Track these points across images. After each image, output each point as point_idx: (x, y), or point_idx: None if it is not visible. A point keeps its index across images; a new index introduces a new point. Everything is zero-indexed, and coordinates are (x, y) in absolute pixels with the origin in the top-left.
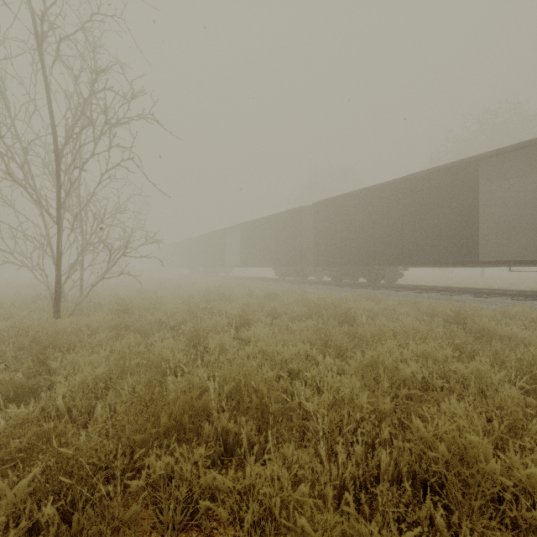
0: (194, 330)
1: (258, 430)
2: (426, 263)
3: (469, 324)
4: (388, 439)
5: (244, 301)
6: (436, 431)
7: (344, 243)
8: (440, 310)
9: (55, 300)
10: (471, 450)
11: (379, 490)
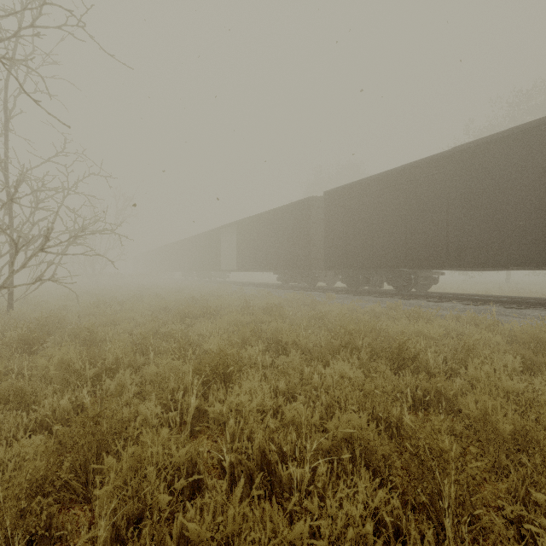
0: (79, 423)
1: None
2: (485, 264)
3: None
4: None
5: (234, 319)
6: None
7: (365, 241)
8: None
9: None
10: None
11: None
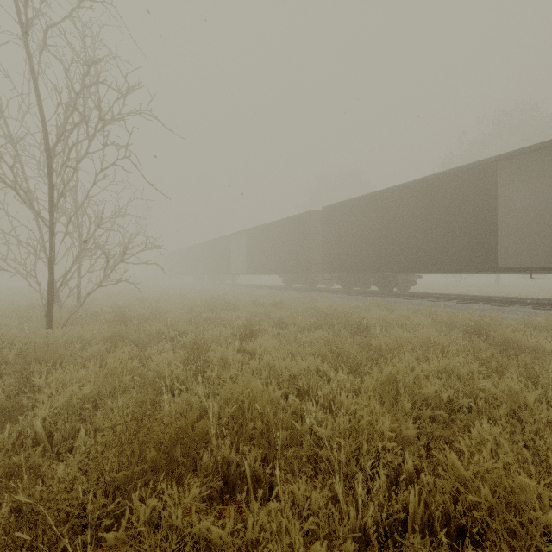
0: (194, 342)
1: (264, 458)
2: (442, 269)
3: (492, 335)
4: (412, 470)
5: (250, 310)
6: (476, 469)
7: (355, 249)
8: (458, 319)
9: (48, 310)
10: (522, 494)
11: (409, 543)
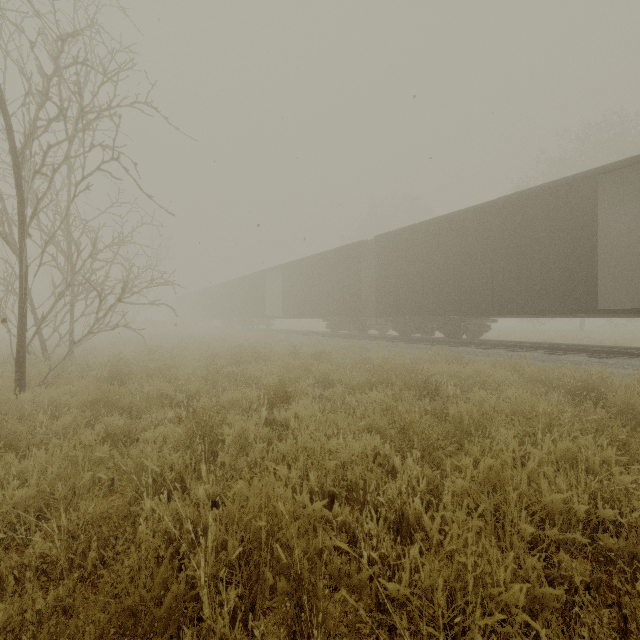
0: (203, 412)
1: (292, 634)
2: (525, 312)
3: (609, 400)
4: None
5: (285, 363)
6: None
7: (415, 287)
8: (555, 376)
9: (17, 364)
10: None
11: None
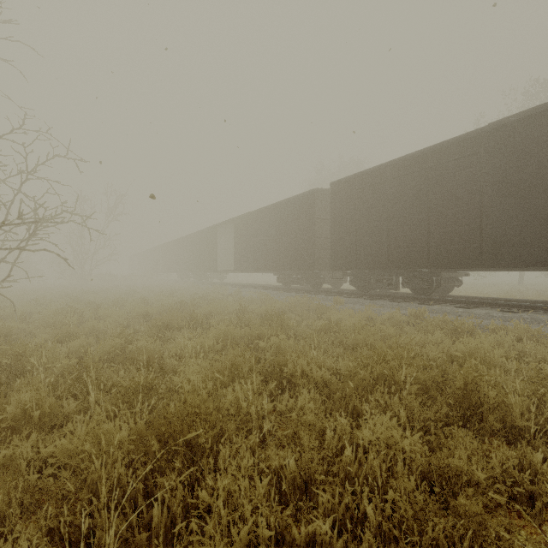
0: None
1: None
2: (531, 263)
3: None
4: None
5: (223, 333)
6: None
7: (378, 237)
8: None
9: None
10: None
11: None
